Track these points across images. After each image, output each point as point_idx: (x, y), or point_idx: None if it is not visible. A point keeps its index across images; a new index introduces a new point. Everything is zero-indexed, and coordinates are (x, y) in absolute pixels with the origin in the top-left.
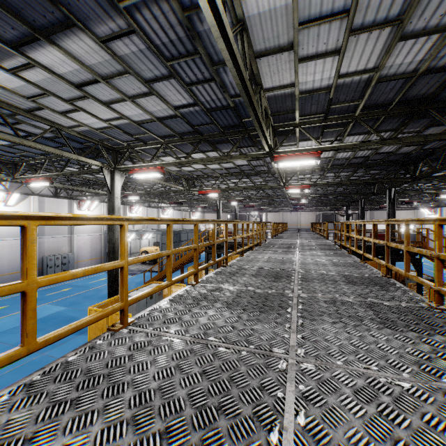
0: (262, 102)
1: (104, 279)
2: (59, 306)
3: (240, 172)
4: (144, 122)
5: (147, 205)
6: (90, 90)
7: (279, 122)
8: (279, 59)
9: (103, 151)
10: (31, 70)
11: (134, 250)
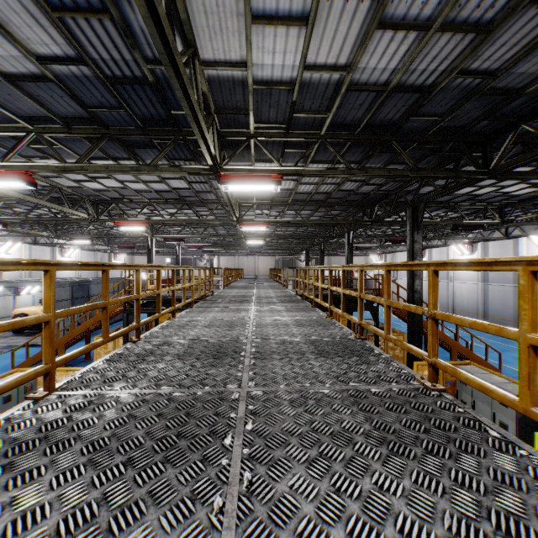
0: (198, 79)
1: None
2: None
3: (178, 199)
4: None
5: (31, 240)
6: None
7: (228, 126)
8: (221, 6)
9: None
10: None
11: (3, 313)
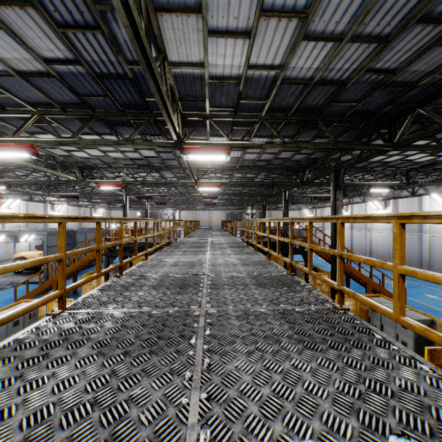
0: (167, 76)
1: None
2: None
3: (148, 165)
4: None
5: (27, 198)
6: None
7: (189, 110)
8: (185, 24)
9: None
10: None
11: (5, 257)
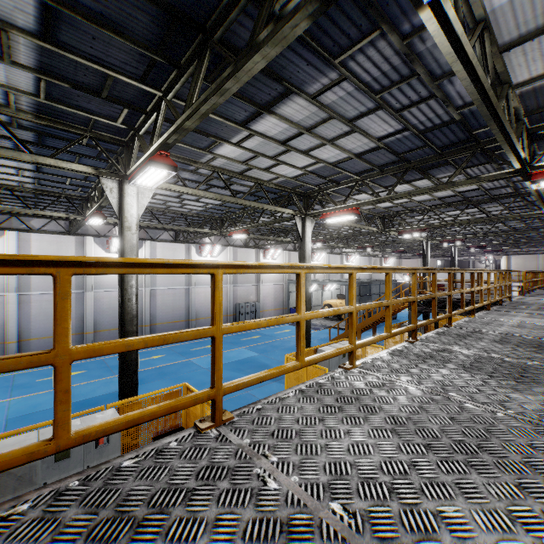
0: (509, 104)
1: (287, 330)
2: (253, 352)
3: (462, 200)
4: (340, 162)
5: (329, 251)
6: (293, 144)
7: (540, 121)
8: (542, 41)
9: (295, 198)
10: (250, 139)
11: (316, 302)
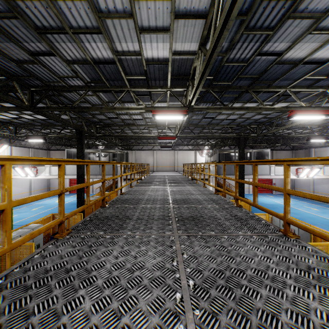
0: None
1: None
2: None
3: None
4: None
5: None
6: None
7: None
8: (189, 2)
9: None
10: None
11: None
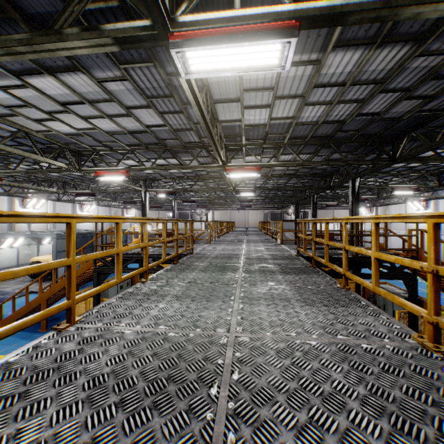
0: None
1: None
2: None
3: (158, 143)
4: None
5: (55, 198)
6: None
7: None
8: None
9: None
10: None
11: (27, 260)
